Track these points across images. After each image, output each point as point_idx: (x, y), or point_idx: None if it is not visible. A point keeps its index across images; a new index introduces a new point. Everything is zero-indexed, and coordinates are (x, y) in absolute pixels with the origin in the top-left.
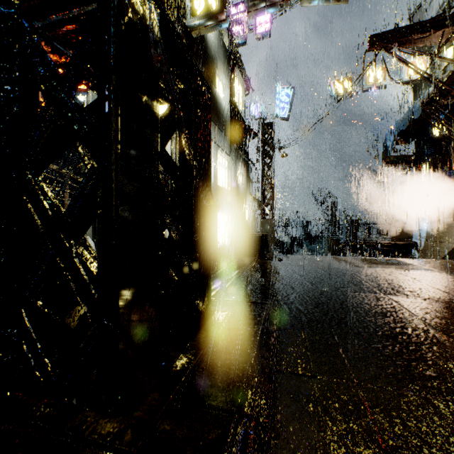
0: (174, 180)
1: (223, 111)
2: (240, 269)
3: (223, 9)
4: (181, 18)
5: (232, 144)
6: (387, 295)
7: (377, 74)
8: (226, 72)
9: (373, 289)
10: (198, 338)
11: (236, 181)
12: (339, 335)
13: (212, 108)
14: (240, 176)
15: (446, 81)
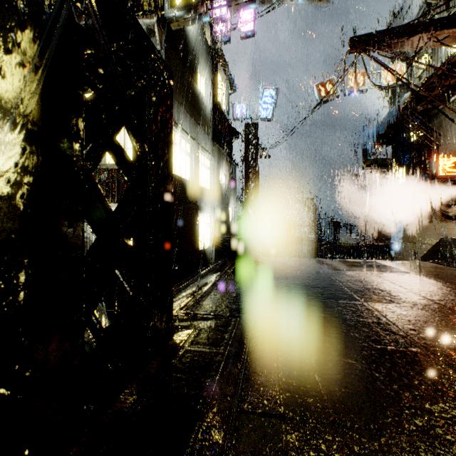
0: (128, 177)
1: (205, 109)
2: (218, 274)
3: (203, 1)
4: (159, 9)
5: (214, 143)
6: (367, 302)
7: (358, 78)
8: (209, 69)
9: (353, 295)
10: (150, 368)
11: (219, 181)
12: (316, 354)
13: (193, 106)
14: (223, 177)
15: (422, 87)
